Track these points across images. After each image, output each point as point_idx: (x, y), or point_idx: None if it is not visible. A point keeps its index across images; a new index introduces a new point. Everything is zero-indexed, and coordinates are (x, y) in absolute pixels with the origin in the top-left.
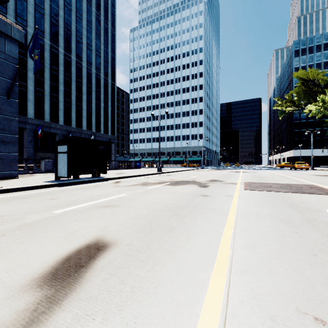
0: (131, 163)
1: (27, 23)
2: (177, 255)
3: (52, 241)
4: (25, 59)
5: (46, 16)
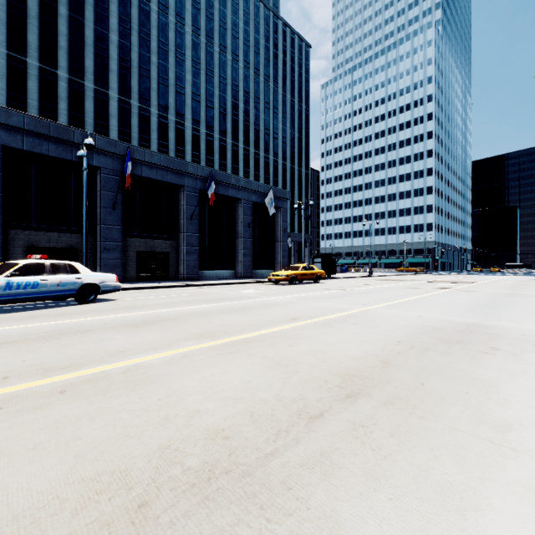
0: (337, 268)
1: (239, 139)
2: (383, 285)
3: (357, 284)
4: (237, 172)
5: (251, 125)
